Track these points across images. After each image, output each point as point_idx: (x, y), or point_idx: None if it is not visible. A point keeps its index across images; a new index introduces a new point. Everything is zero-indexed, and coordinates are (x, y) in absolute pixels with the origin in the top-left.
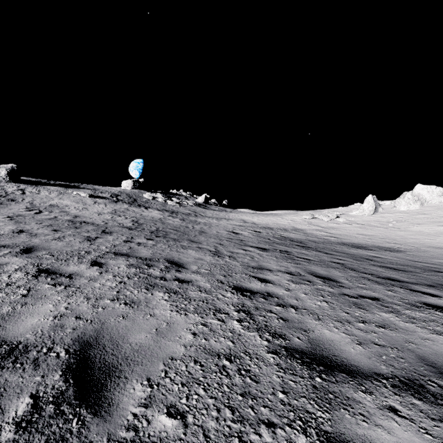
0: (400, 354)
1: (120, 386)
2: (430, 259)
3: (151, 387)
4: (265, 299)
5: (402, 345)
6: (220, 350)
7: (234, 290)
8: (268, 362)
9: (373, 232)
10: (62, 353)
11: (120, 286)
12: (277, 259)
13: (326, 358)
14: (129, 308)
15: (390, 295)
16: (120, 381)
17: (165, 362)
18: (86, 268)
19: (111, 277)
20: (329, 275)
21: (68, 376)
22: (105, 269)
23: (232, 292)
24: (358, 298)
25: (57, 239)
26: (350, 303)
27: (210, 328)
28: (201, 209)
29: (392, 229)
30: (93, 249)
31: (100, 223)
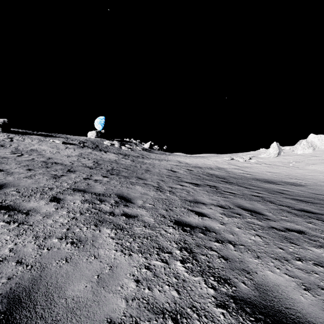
0: None
1: None
2: None
3: None
4: (204, 234)
5: None
6: (164, 305)
7: (175, 225)
8: (218, 322)
9: (278, 170)
10: None
11: (71, 223)
12: (208, 194)
13: (279, 312)
14: (74, 248)
15: (311, 227)
16: None
17: None
18: (45, 204)
19: (65, 213)
20: (254, 208)
21: None
22: (61, 205)
23: (173, 227)
24: (285, 232)
25: (28, 177)
26: (281, 237)
27: (154, 272)
28: (147, 153)
29: (293, 168)
30: (56, 186)
31: (67, 163)
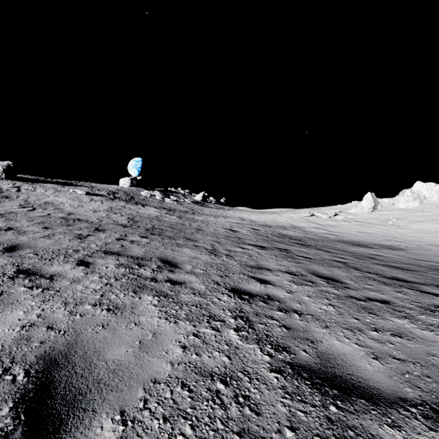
0: (425, 371)
1: (84, 424)
2: (433, 258)
3: (124, 424)
4: (265, 303)
5: (424, 358)
6: (213, 369)
7: (231, 292)
8: (271, 384)
9: (373, 229)
10: (20, 375)
11: (104, 289)
12: (276, 258)
13: (339, 377)
14: (111, 315)
15: (400, 297)
16: (86, 415)
17: (146, 386)
18: (71, 268)
19: (97, 278)
20: (332, 275)
21: (19, 410)
22: (91, 269)
23: (228, 295)
24: (366, 301)
25: (45, 236)
26: (359, 307)
27: (203, 339)
28: (199, 207)
29: (392, 227)
30: (82, 247)
31: (94, 220)
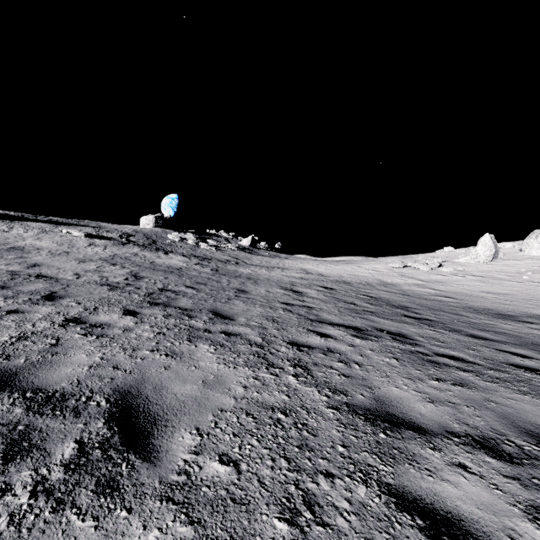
0: None
1: None
2: None
3: None
4: None
5: None
6: None
7: None
8: None
9: (505, 288)
10: None
11: None
12: (404, 368)
13: None
14: None
15: None
16: None
17: None
18: None
19: None
20: None
21: None
22: None
23: None
24: None
25: None
26: None
27: None
28: (246, 254)
29: (532, 284)
30: None
31: (66, 277)
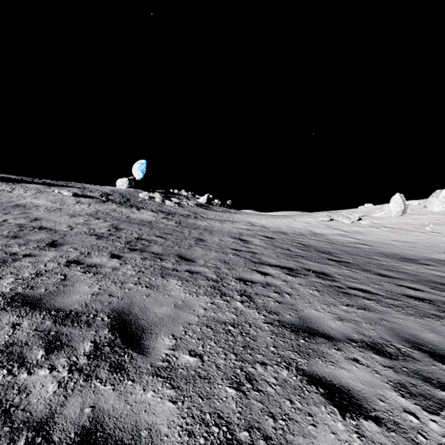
0: None
1: None
2: None
3: None
4: None
5: None
6: None
7: None
8: None
9: (410, 237)
10: None
11: None
12: (323, 297)
13: None
14: None
15: None
16: None
17: None
18: None
19: None
20: None
21: None
22: None
23: None
24: None
25: None
26: None
27: None
28: (203, 210)
29: (433, 234)
30: None
31: (62, 228)
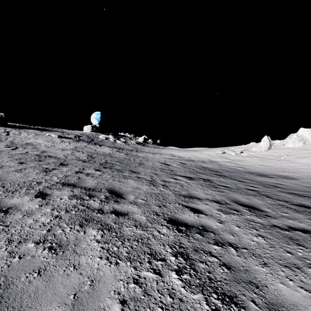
0: None
1: None
2: None
3: None
4: (201, 235)
5: None
6: None
7: (169, 224)
8: None
9: (270, 163)
10: None
11: (53, 223)
12: (203, 188)
13: None
14: (51, 255)
15: None
16: None
17: None
18: (29, 200)
19: (49, 210)
20: (251, 203)
21: None
22: (47, 201)
23: (167, 226)
24: (289, 231)
25: (18, 170)
26: (286, 238)
27: (144, 288)
28: (141, 146)
29: (284, 161)
30: (45, 180)
31: (61, 157)
